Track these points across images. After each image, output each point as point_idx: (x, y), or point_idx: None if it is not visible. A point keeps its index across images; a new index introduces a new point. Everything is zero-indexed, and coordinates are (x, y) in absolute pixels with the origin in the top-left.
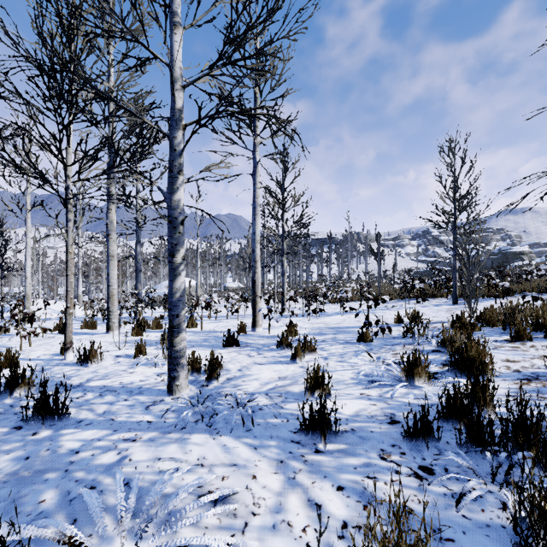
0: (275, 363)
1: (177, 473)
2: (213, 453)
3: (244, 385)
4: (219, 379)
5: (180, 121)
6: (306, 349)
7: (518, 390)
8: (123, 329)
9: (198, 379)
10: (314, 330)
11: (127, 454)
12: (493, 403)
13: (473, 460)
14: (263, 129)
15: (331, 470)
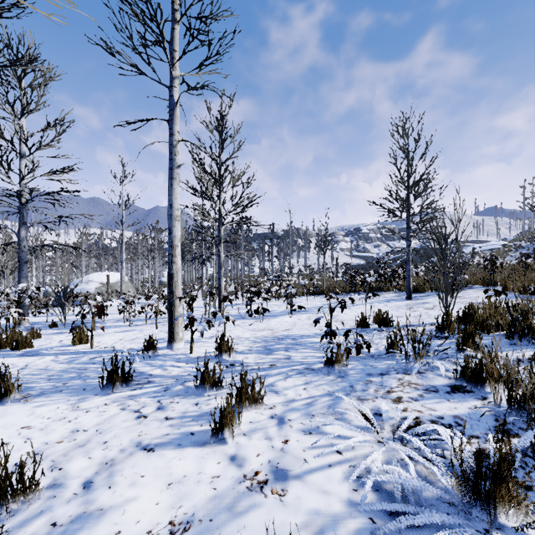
0: (180, 444)
1: None
2: None
3: None
4: None
5: None
6: (244, 400)
7: None
8: None
9: None
10: (257, 343)
11: None
12: None
13: None
14: (184, 53)
15: None
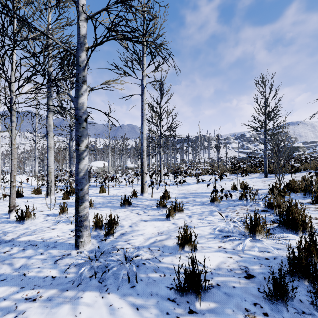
0: (155, 220)
1: None
2: (99, 315)
3: (132, 239)
4: (114, 234)
5: (84, 44)
6: (176, 209)
7: None
8: (58, 194)
9: (100, 234)
10: (180, 195)
11: (23, 317)
12: None
13: None
14: (148, 65)
15: None
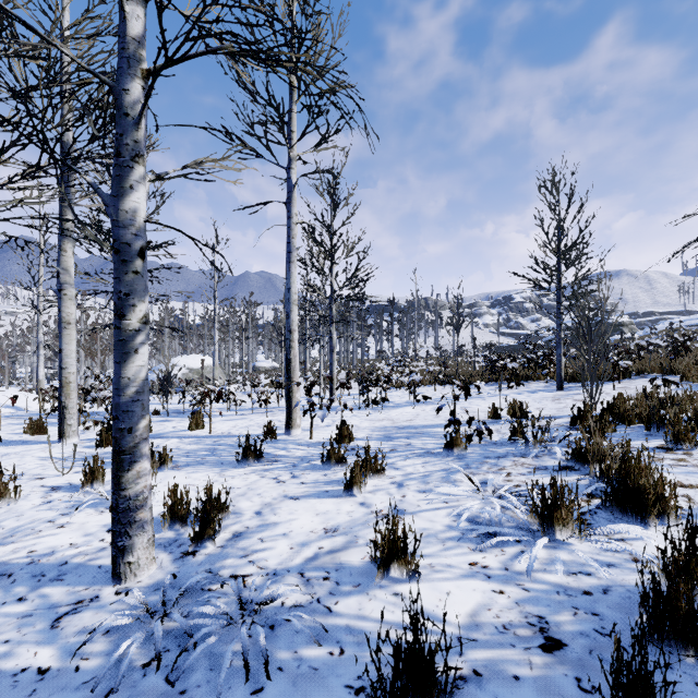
0: (319, 496)
1: None
2: None
3: (261, 549)
4: (218, 537)
5: (138, 62)
6: (368, 469)
7: None
8: (89, 433)
9: (181, 538)
10: (376, 431)
11: None
12: None
13: None
14: (302, 135)
15: None
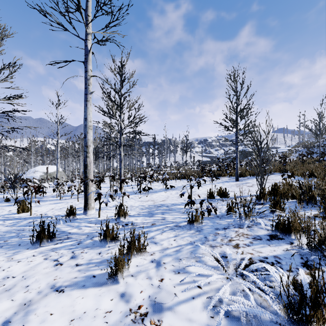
0: (84, 285)
1: None
2: None
3: None
4: None
5: None
6: (132, 250)
7: None
8: None
9: None
10: (143, 209)
11: None
12: None
13: None
14: (94, 17)
15: None
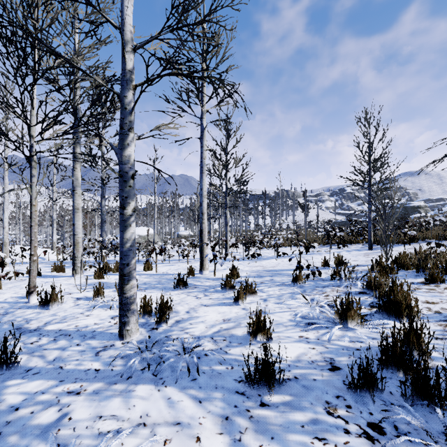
0: (220, 305)
1: (114, 441)
2: (156, 408)
3: (191, 327)
4: (168, 322)
5: (131, 82)
6: (247, 291)
7: (444, 332)
8: (88, 272)
9: (149, 322)
10: (253, 272)
11: (68, 411)
12: (429, 349)
13: (421, 414)
14: (209, 99)
15: (278, 429)
